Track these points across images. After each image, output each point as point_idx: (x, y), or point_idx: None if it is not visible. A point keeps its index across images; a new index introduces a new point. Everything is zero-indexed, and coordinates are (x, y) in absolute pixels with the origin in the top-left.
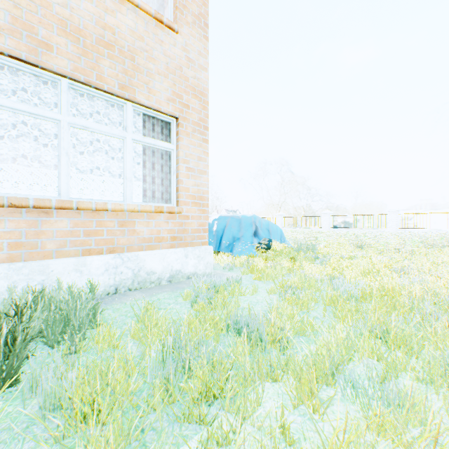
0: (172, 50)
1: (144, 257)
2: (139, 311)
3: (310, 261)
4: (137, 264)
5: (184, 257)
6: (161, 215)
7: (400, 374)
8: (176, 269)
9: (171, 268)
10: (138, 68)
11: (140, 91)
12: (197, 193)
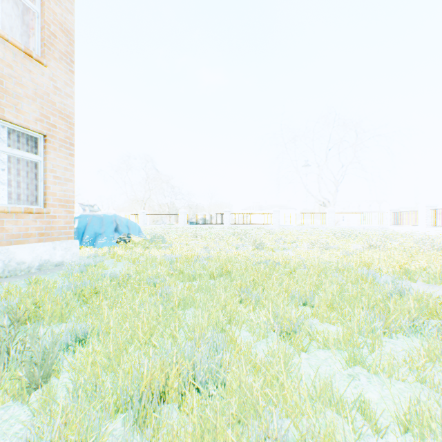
0: (41, 79)
1: (15, 250)
2: (24, 285)
3: (158, 248)
4: (8, 256)
5: (53, 249)
6: (29, 215)
7: (176, 281)
8: (45, 259)
9: (41, 258)
10: (7, 91)
11: (9, 111)
12: (64, 197)
